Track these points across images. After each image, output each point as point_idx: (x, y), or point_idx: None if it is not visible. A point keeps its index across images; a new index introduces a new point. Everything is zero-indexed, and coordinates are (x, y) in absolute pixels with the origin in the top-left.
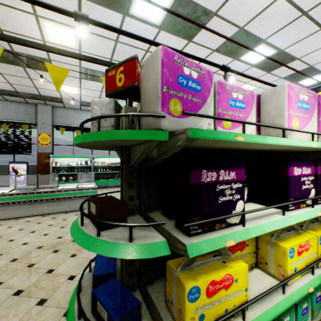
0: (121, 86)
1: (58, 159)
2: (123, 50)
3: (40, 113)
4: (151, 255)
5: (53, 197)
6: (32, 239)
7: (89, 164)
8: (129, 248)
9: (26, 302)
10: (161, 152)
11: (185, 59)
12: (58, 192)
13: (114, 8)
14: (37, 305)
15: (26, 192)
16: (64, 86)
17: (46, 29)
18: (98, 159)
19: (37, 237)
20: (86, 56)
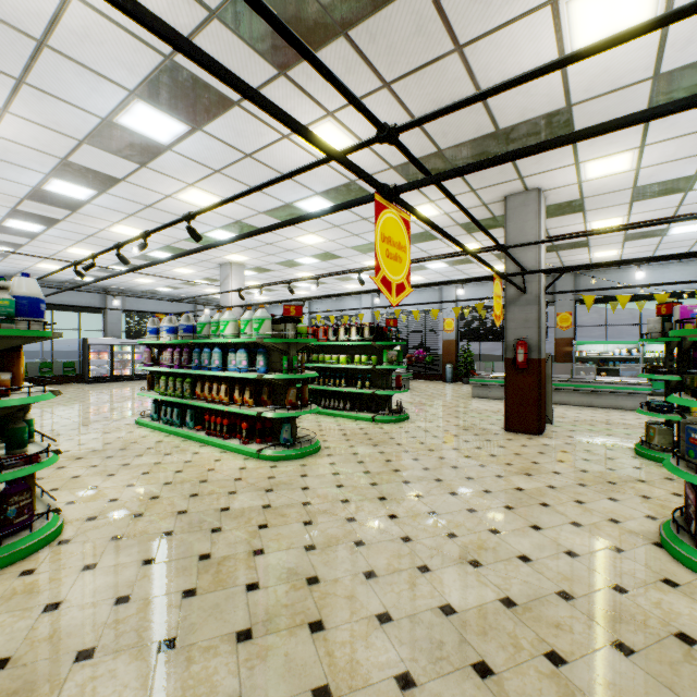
0: (663, 314)
1: (582, 346)
2: (691, 207)
3: (558, 287)
4: (671, 379)
5: (590, 388)
6: (581, 416)
7: (634, 355)
8: (663, 377)
9: (598, 433)
10: (684, 344)
11: (695, 306)
12: (596, 384)
13: (670, 194)
14: (606, 435)
15: (563, 380)
16: (598, 252)
17: (591, 226)
18: (651, 346)
19: (585, 416)
20: (642, 285)
